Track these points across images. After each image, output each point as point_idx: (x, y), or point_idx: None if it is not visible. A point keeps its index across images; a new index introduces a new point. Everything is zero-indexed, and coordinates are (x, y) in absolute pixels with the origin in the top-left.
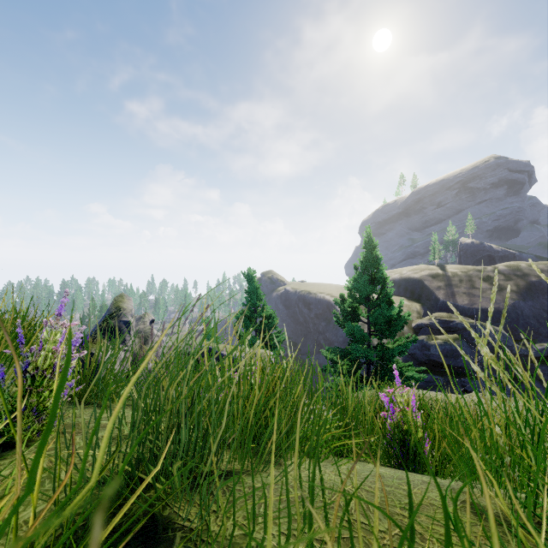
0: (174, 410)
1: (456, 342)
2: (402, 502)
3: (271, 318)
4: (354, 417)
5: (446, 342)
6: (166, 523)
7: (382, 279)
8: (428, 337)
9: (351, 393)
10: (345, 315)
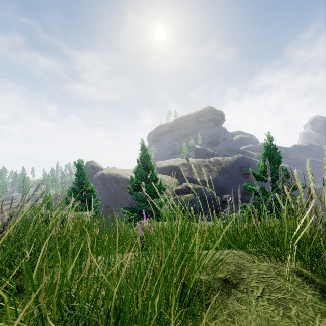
0: (23, 243)
1: (193, 197)
2: (130, 258)
3: (90, 191)
4: (125, 236)
5: (188, 198)
6: (22, 286)
7: (155, 167)
8: (180, 196)
9: (124, 225)
10: (135, 187)
